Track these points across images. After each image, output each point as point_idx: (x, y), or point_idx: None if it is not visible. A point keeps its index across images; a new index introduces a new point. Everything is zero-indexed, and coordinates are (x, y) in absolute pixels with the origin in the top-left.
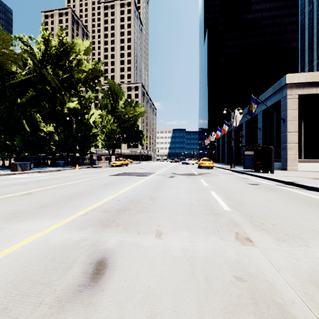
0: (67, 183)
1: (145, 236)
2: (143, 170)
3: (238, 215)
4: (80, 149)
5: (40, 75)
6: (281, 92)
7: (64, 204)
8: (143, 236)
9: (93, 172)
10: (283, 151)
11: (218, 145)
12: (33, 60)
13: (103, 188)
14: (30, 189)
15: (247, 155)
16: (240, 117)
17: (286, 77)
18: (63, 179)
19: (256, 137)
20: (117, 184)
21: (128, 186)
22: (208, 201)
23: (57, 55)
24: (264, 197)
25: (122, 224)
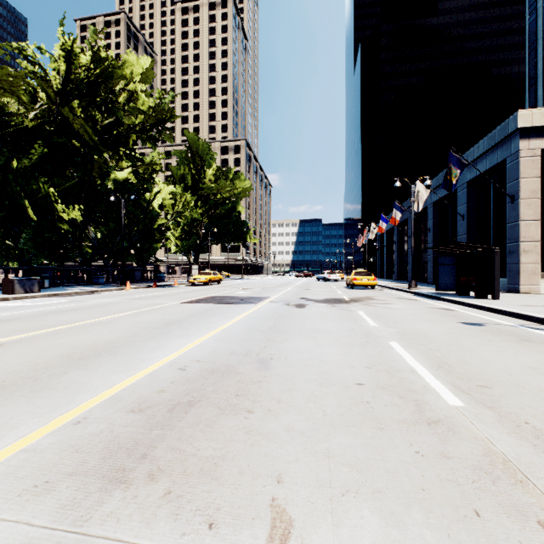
0: (92, 319)
1: (233, 542)
2: (248, 291)
3: (497, 428)
4: (137, 253)
5: (61, 119)
6: (506, 146)
7: (49, 379)
8: (224, 541)
9: (155, 295)
10: (512, 256)
11: (380, 247)
12: (46, 91)
13: (161, 332)
14: (7, 334)
15: (444, 264)
16: (425, 194)
17: (519, 116)
18: (90, 310)
19: (455, 231)
20: (192, 323)
21: (214, 327)
22: (394, 371)
23: (89, 80)
24: (521, 359)
25: (168, 469)
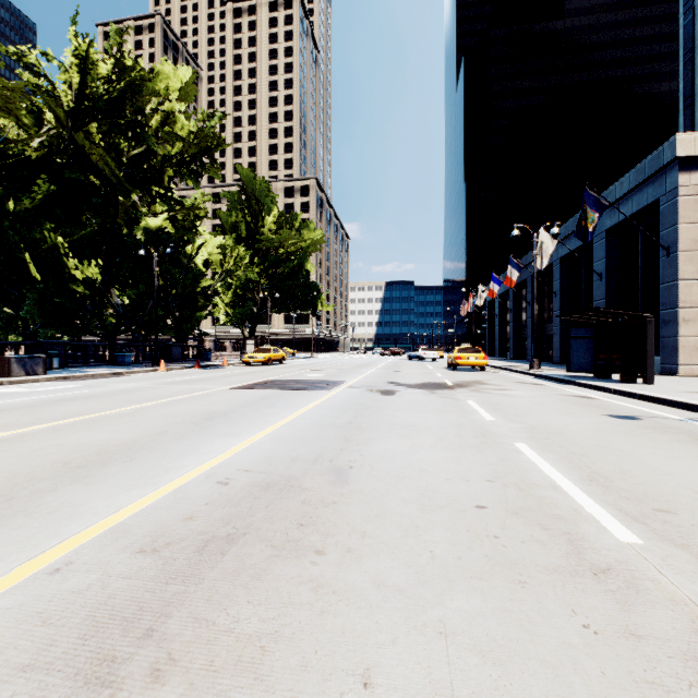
0: (108, 411)
1: None
2: (319, 373)
3: None
4: (174, 325)
5: (75, 148)
6: (660, 182)
7: (28, 499)
8: None
9: (197, 378)
10: (667, 327)
11: (490, 317)
12: (55, 112)
13: (198, 428)
14: None
15: (577, 337)
16: (551, 246)
17: (677, 141)
18: (108, 398)
19: (589, 295)
20: (242, 416)
21: (271, 421)
22: (528, 487)
23: (110, 97)
24: None
25: (184, 658)
